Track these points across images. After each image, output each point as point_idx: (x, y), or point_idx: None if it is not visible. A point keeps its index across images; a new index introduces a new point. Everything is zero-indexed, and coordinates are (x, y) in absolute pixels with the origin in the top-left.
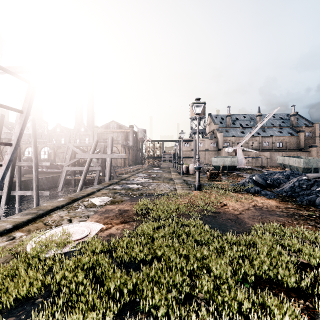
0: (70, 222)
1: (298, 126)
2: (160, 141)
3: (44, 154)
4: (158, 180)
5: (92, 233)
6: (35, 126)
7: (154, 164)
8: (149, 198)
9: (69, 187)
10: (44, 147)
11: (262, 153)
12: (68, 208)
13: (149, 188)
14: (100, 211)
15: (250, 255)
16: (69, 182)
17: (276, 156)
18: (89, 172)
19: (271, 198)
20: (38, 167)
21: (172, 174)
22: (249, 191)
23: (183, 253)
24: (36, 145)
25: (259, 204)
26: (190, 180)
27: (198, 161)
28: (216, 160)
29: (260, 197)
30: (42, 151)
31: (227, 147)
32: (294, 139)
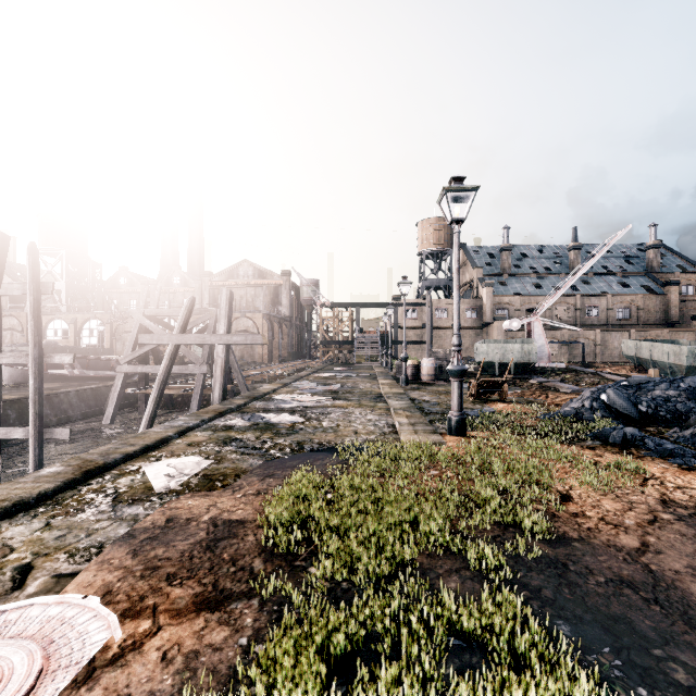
0: (19, 583)
1: (665, 272)
2: (352, 305)
3: (90, 335)
4: (347, 399)
5: (42, 691)
6: (37, 265)
7: (338, 357)
8: (319, 466)
9: (136, 412)
10: (89, 320)
11: (583, 332)
12: (57, 504)
13: (323, 424)
14: (144, 530)
15: None
16: (136, 402)
17: (615, 339)
18: (187, 377)
19: (693, 468)
20: (63, 366)
21: (380, 384)
22: (605, 438)
23: None
24: (38, 311)
25: (678, 496)
26: (427, 401)
27: (459, 353)
28: (486, 348)
29: (655, 463)
30: (85, 328)
31: (503, 320)
32: (656, 300)
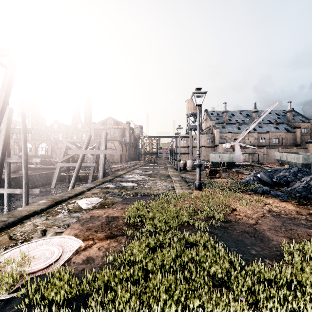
0: (44, 234)
1: (294, 122)
2: (157, 137)
3: (42, 150)
4: (155, 177)
5: (64, 256)
6: (25, 121)
7: (151, 160)
8: (144, 200)
9: (64, 183)
10: (41, 143)
11: (258, 149)
12: (48, 213)
13: (145, 186)
14: (83, 219)
15: (299, 307)
16: (64, 179)
17: (272, 152)
18: (85, 168)
19: (285, 200)
20: (32, 163)
21: (169, 171)
22: (256, 191)
23: (195, 308)
24: (26, 140)
25: (275, 209)
26: (188, 177)
27: (199, 158)
28: (214, 156)
29: (271, 199)
30: (39, 147)
31: (223, 143)
32: (290, 135)
